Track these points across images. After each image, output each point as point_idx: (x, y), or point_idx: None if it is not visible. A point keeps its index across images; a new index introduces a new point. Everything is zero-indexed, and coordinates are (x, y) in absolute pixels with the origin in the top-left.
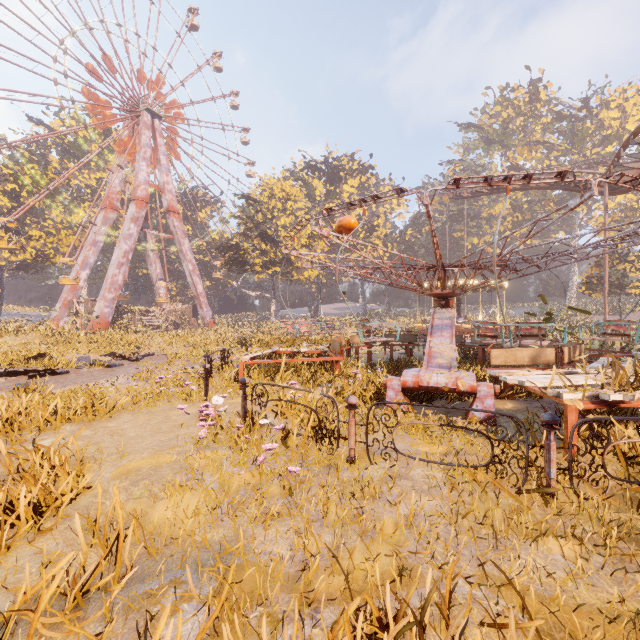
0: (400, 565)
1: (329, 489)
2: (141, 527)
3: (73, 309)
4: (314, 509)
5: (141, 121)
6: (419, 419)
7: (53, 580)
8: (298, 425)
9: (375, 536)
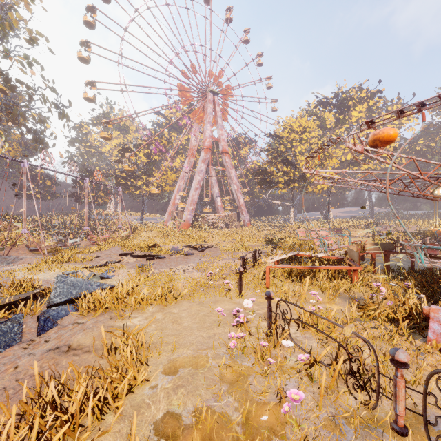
0: None
1: None
2: None
3: (173, 216)
4: None
5: (207, 99)
6: None
7: None
8: (321, 344)
9: None
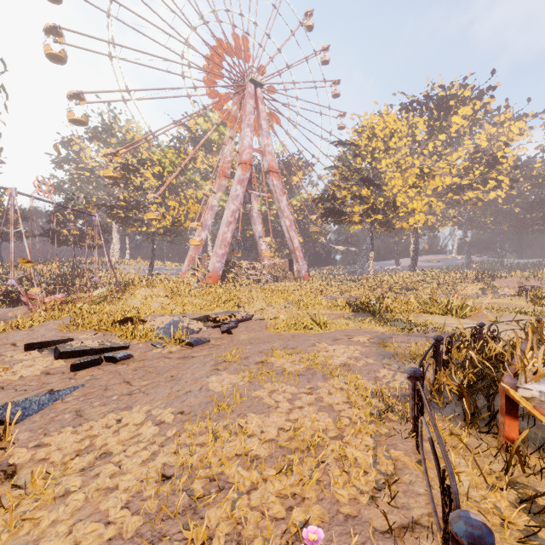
0: None
1: None
2: None
3: (195, 264)
4: None
5: (246, 92)
6: None
7: None
8: None
9: None
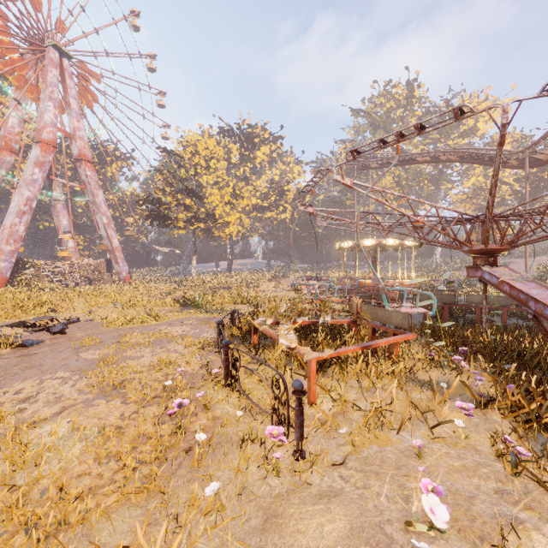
0: None
1: None
2: None
3: None
4: None
5: (47, 57)
6: None
7: None
8: None
9: None
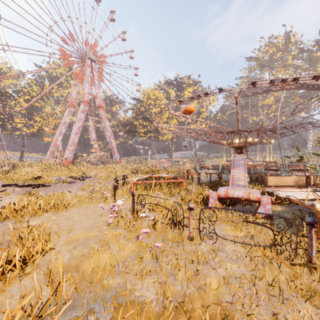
0: (222, 310)
1: (178, 256)
2: (73, 277)
3: (55, 155)
4: (170, 269)
5: (86, 64)
6: (228, 215)
7: (22, 309)
8: (161, 216)
9: (206, 288)
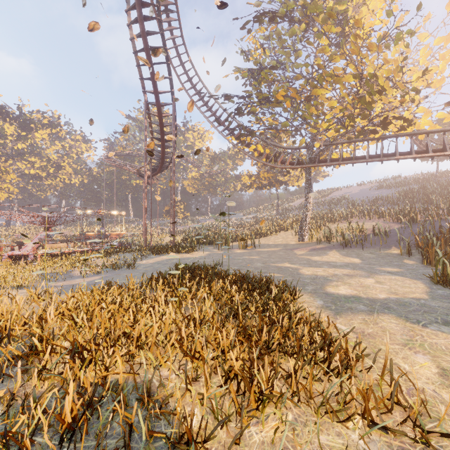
0: None
1: None
2: None
3: None
4: None
5: None
6: (10, 262)
7: None
8: None
9: None
